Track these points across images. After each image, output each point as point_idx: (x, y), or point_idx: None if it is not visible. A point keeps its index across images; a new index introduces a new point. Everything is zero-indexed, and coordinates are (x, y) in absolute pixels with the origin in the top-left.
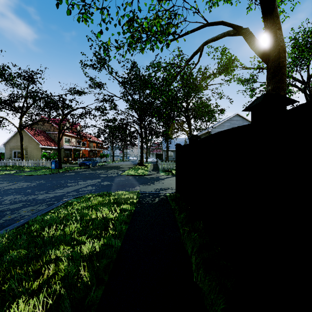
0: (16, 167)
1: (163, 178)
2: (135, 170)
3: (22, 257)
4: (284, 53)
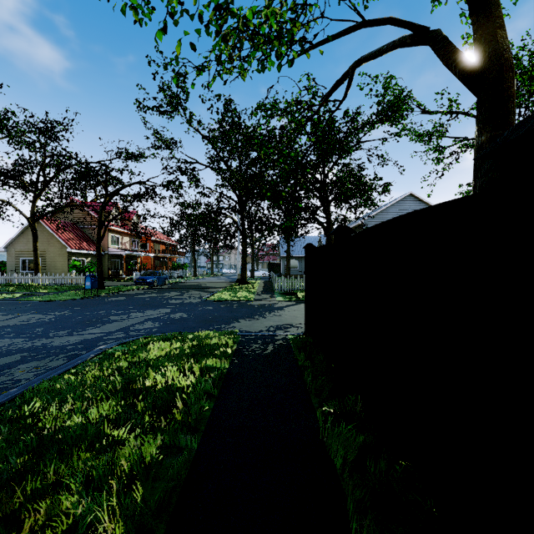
0: (26, 286)
1: (282, 307)
2: (232, 293)
3: None
4: (511, 73)
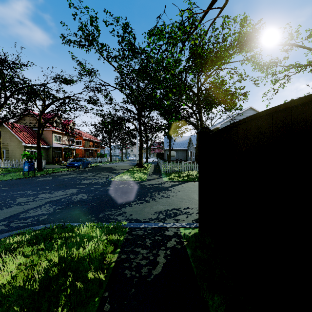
0: None
1: (168, 187)
2: (131, 174)
3: None
4: None
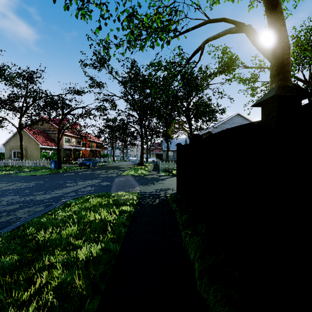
0: (16, 167)
1: (163, 178)
2: (135, 170)
3: (14, 263)
4: (288, 50)
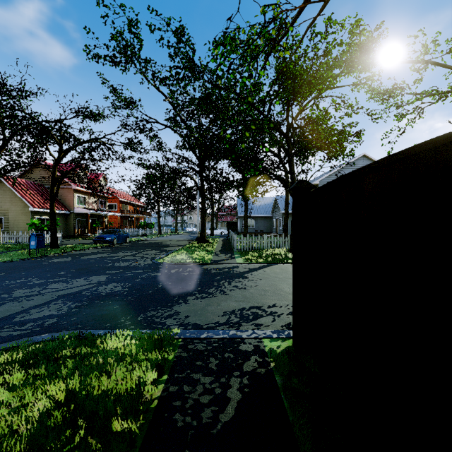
0: None
1: (243, 272)
2: (188, 252)
3: None
4: None
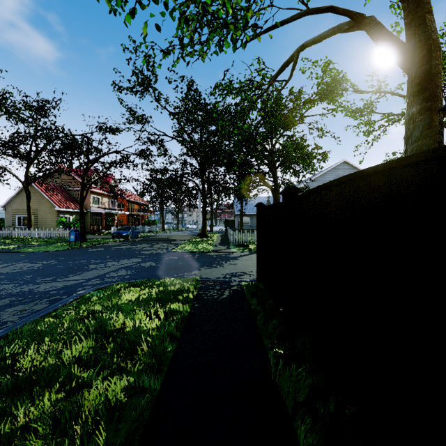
0: (20, 239)
1: (236, 257)
2: (194, 244)
3: None
4: (439, 52)
